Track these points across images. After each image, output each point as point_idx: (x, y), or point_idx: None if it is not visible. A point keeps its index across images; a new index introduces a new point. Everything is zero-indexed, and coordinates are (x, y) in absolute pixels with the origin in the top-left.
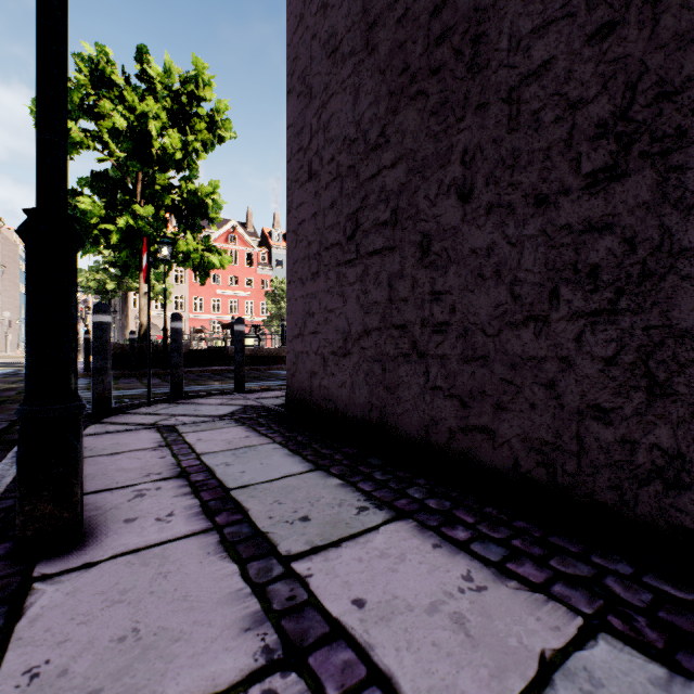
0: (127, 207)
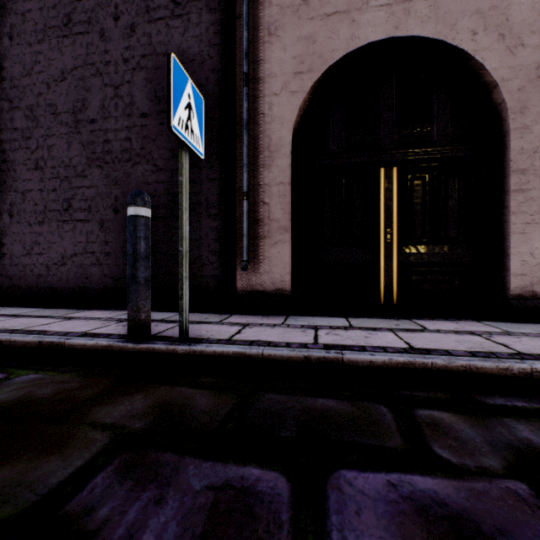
0: None
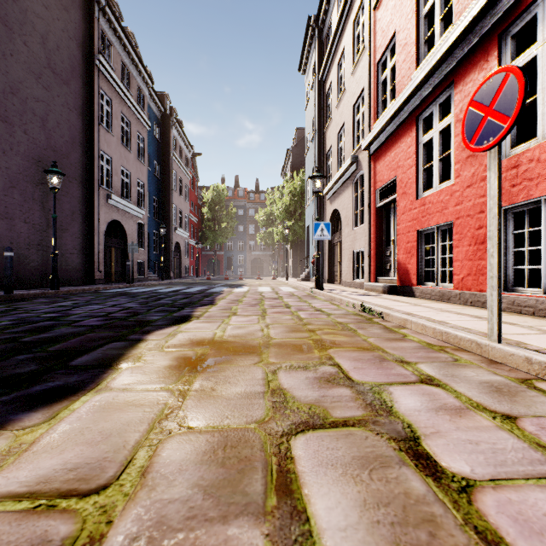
0: None
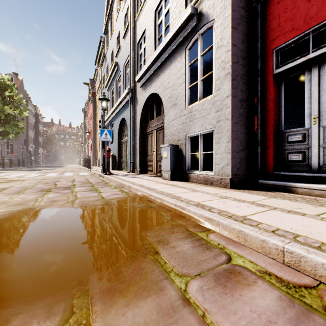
0: (1, 120)
